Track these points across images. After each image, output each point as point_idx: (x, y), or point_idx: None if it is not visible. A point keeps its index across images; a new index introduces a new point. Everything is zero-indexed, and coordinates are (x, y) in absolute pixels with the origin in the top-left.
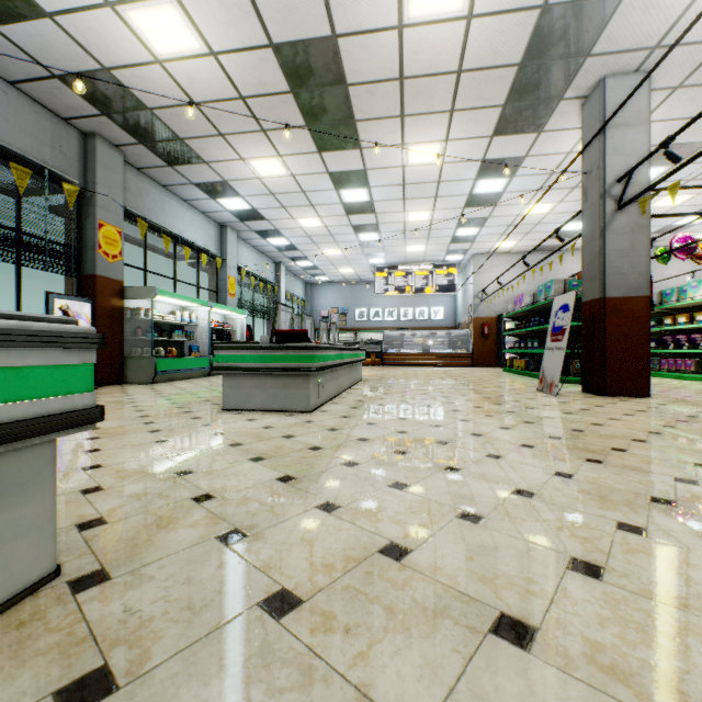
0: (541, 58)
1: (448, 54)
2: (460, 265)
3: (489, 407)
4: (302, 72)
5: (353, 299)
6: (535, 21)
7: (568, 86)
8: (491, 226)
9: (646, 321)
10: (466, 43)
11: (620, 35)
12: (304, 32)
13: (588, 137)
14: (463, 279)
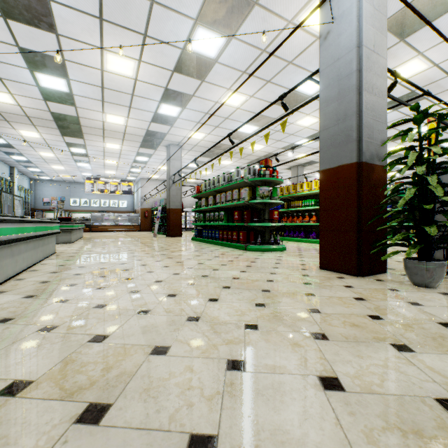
0: (150, 137)
1: (120, 129)
2: (135, 181)
3: (132, 240)
4: (61, 119)
5: (69, 192)
6: (146, 131)
7: (160, 143)
8: (146, 170)
9: (180, 216)
10: (126, 129)
11: (170, 139)
12: (66, 113)
13: (167, 159)
14: (137, 188)
